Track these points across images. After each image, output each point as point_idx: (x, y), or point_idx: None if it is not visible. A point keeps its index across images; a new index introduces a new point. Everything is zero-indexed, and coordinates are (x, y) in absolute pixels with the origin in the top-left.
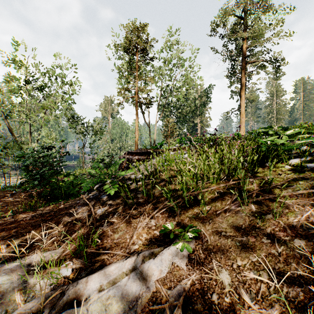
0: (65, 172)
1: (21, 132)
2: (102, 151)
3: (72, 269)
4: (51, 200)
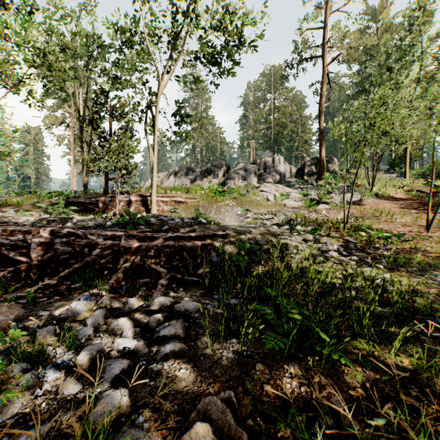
0: None
1: None
2: None
3: None
4: None
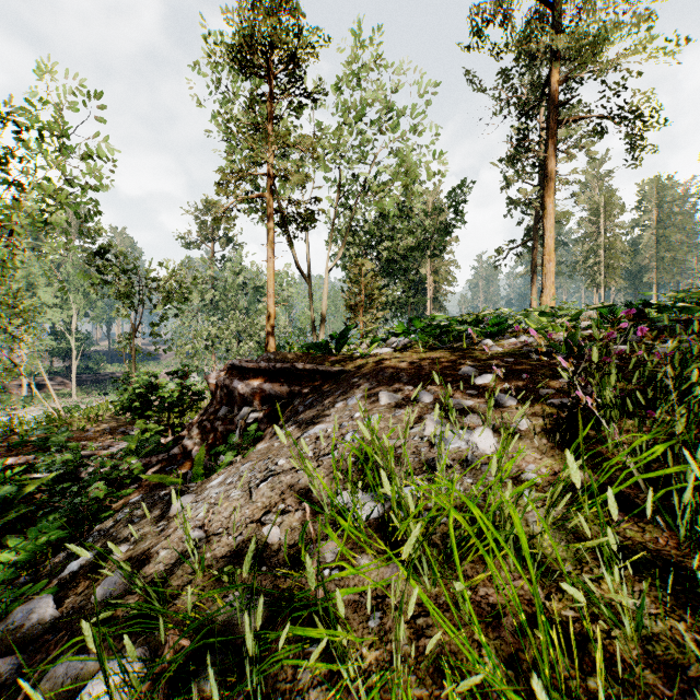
0: (47, 417)
1: None
2: (191, 343)
3: None
4: None
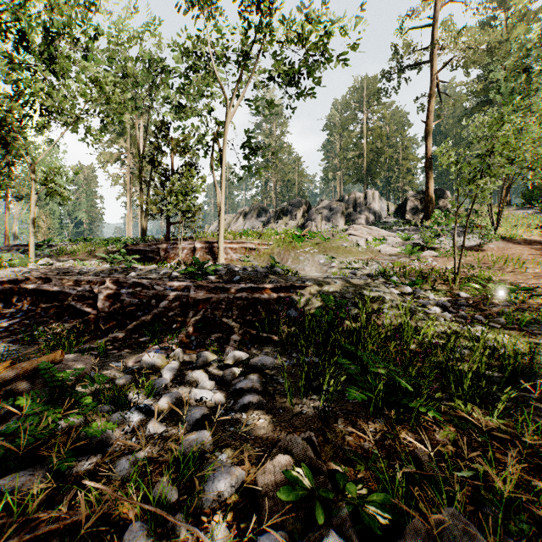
0: None
1: None
2: None
3: None
4: None
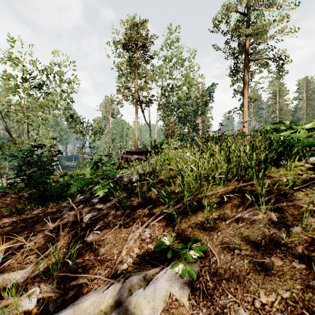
0: (62, 172)
1: (20, 132)
2: (102, 151)
3: (38, 299)
4: (41, 202)
